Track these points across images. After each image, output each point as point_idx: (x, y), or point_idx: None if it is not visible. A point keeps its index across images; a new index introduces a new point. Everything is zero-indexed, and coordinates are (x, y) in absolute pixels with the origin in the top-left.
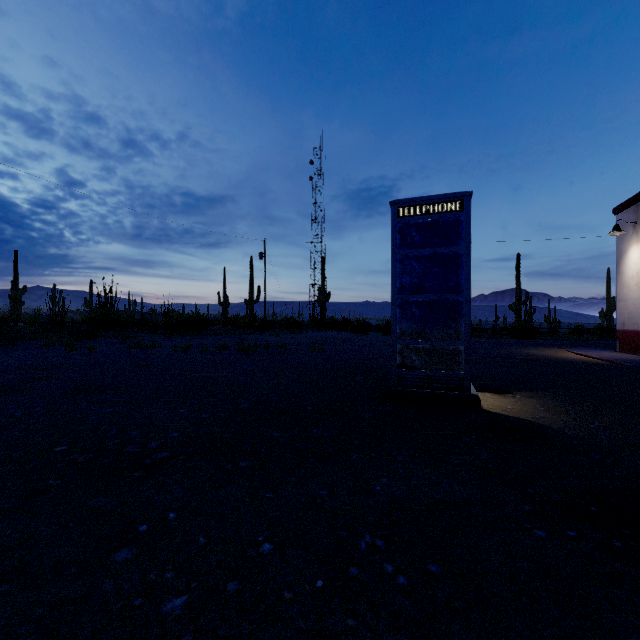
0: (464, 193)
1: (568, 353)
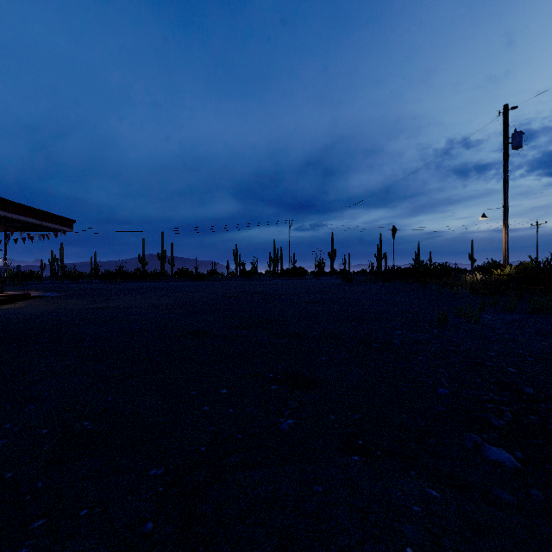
0: None
1: None
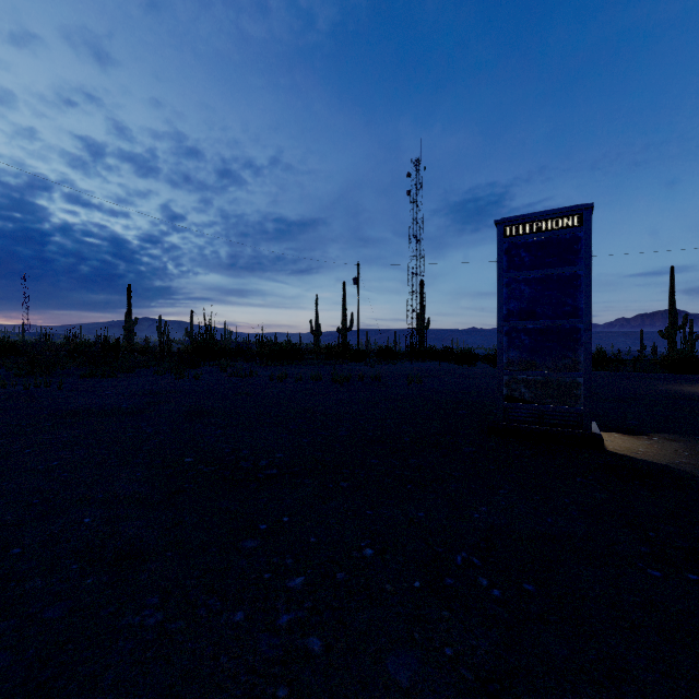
0: (583, 206)
1: None
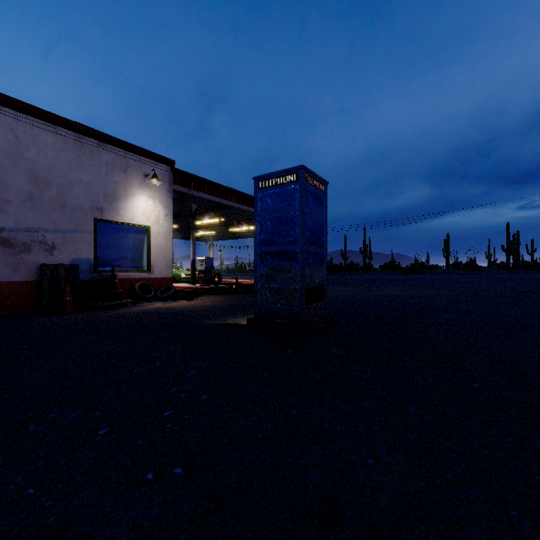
0: None
1: None
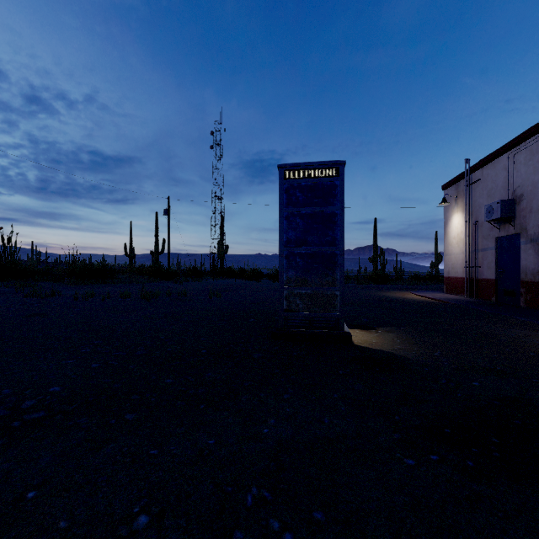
0: (339, 161)
1: (412, 295)
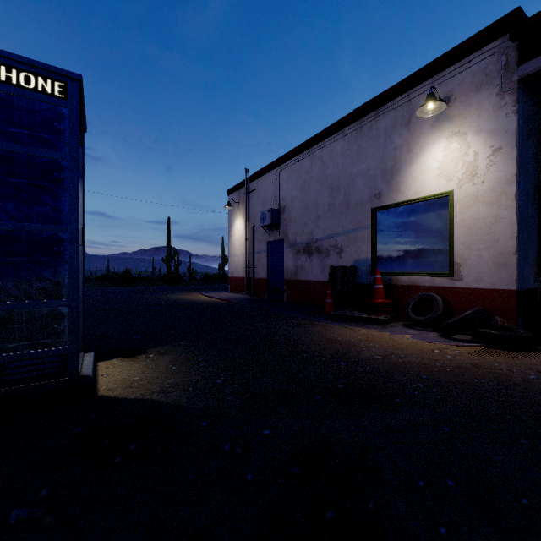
0: (68, 72)
1: (201, 296)
